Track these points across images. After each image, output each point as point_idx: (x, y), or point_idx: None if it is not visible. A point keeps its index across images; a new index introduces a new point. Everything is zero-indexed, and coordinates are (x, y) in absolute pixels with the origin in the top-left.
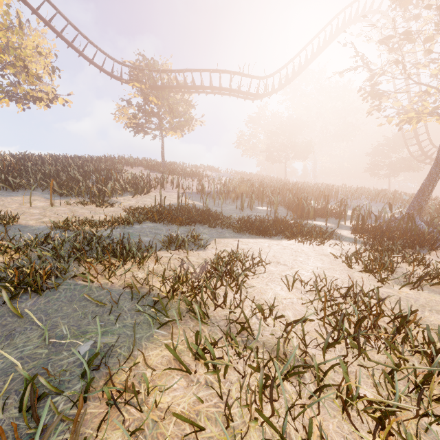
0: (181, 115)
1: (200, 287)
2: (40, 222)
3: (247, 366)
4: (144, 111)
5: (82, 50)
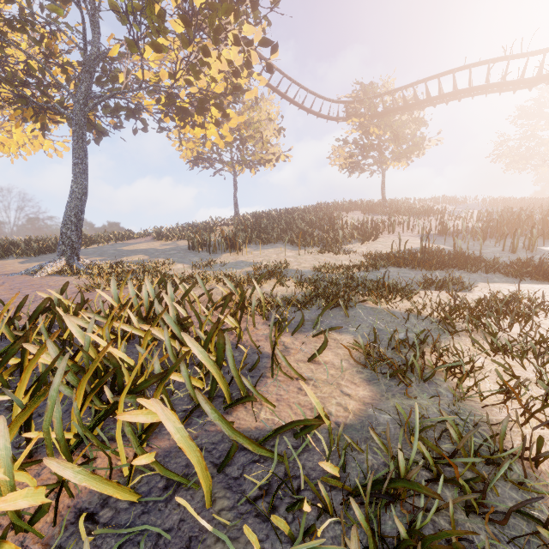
0: (409, 140)
1: (481, 315)
2: (301, 267)
3: (548, 360)
4: (362, 146)
5: (302, 103)
